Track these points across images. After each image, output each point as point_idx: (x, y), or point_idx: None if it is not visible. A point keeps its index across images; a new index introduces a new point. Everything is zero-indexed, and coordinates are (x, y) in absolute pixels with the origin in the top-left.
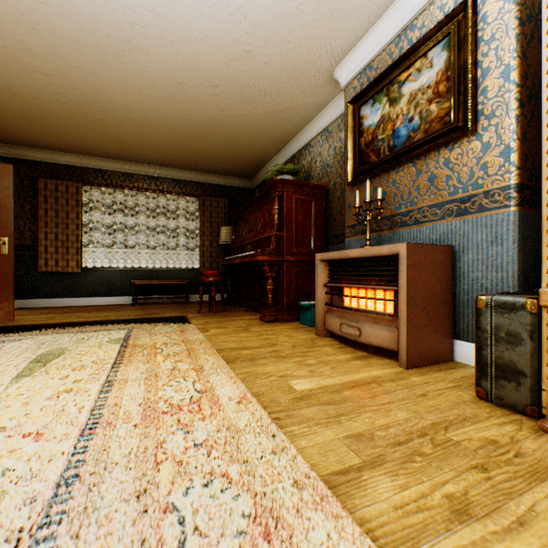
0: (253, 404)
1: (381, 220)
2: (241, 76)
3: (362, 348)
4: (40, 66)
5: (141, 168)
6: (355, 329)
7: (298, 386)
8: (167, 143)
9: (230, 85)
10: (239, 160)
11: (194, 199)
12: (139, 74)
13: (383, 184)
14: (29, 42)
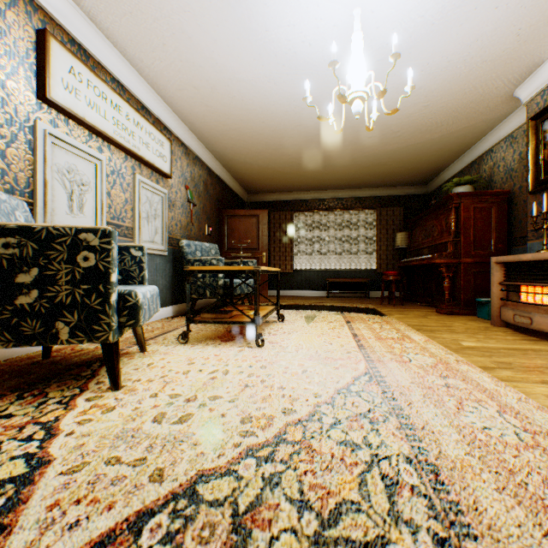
0: (433, 343)
1: None
2: (419, 120)
3: (534, 334)
4: (287, 152)
5: (331, 193)
6: (526, 318)
7: (465, 344)
8: (353, 174)
9: (409, 128)
10: (414, 173)
11: (371, 211)
12: (342, 141)
13: None
14: (285, 143)
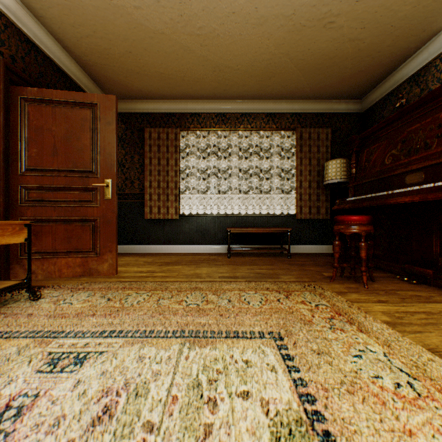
0: None
1: None
2: None
3: None
4: None
5: (233, 105)
6: None
7: None
8: (271, 53)
9: None
10: (362, 63)
11: (289, 133)
12: None
13: None
14: None
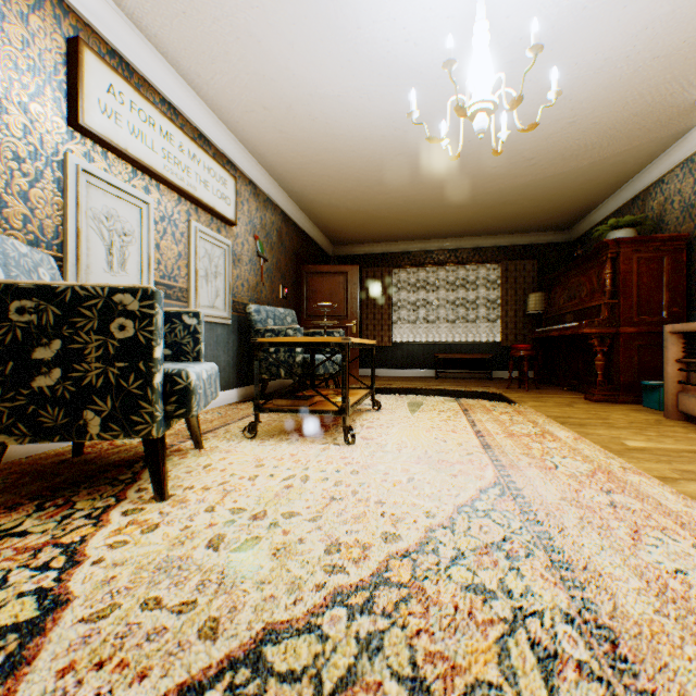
0: (586, 443)
1: None
2: (561, 143)
3: None
4: (384, 190)
5: (441, 243)
6: None
7: (630, 444)
8: (470, 217)
9: (548, 153)
10: (552, 214)
11: (495, 265)
12: (456, 173)
13: None
14: (382, 179)
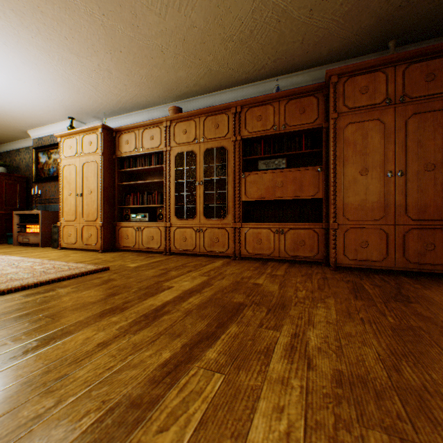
0: None
1: (47, 199)
2: None
3: (31, 245)
4: None
5: None
6: (28, 239)
7: None
8: None
9: None
10: None
11: None
12: None
13: (47, 186)
14: None
